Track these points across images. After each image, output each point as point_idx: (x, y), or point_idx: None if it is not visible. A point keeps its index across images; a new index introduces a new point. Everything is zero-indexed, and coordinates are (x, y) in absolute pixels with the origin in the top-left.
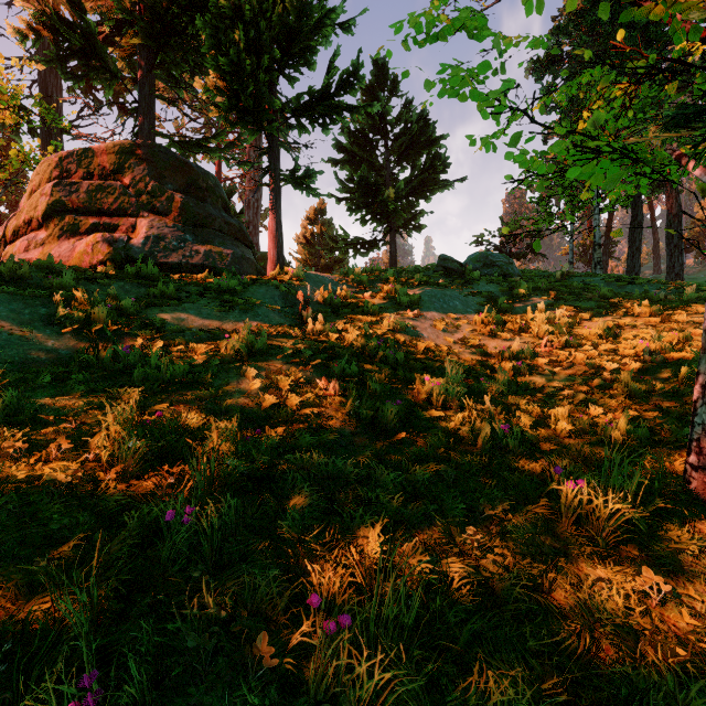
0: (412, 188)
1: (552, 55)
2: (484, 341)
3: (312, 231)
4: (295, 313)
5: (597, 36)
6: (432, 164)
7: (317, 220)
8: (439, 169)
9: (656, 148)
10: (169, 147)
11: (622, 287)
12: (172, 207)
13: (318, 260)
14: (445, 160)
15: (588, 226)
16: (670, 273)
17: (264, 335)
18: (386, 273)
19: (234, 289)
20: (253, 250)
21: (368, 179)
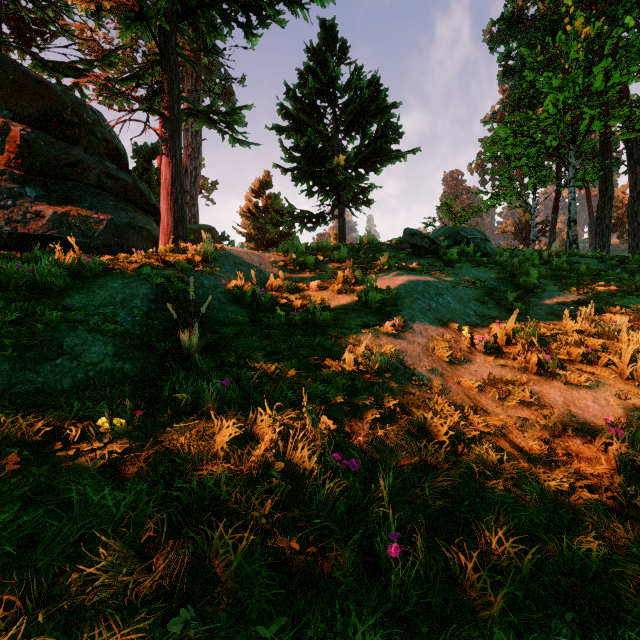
0: (362, 158)
1: (516, 13)
2: (533, 385)
3: (257, 203)
4: (172, 332)
5: (556, 3)
6: (384, 133)
7: (262, 192)
8: (391, 138)
9: (639, 113)
10: (33, 68)
11: (633, 272)
12: (5, 144)
13: (263, 235)
14: (397, 129)
15: (523, 207)
16: (633, 253)
17: (4, 443)
18: (338, 250)
19: (47, 284)
20: (158, 218)
21: (316, 144)
